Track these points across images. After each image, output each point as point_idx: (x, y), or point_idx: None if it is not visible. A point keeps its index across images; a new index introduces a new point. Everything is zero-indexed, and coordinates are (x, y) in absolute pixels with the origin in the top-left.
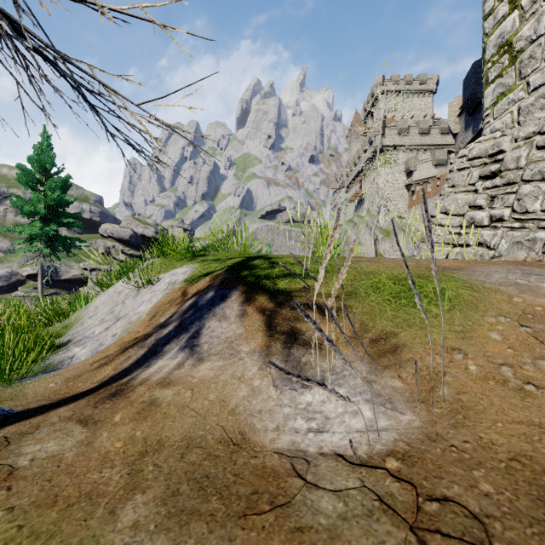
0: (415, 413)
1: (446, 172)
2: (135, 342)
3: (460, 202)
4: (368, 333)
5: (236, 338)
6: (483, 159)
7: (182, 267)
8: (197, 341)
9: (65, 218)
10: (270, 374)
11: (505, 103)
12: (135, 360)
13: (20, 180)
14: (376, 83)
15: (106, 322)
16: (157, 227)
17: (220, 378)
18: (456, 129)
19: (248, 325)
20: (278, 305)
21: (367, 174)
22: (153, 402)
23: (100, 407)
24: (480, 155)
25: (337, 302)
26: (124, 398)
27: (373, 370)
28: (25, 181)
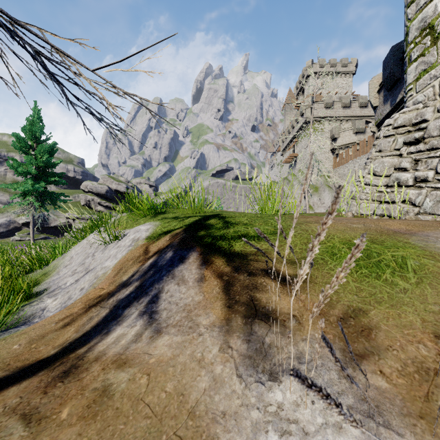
0: (417, 436)
1: (365, 138)
2: (99, 301)
3: (386, 164)
4: (333, 309)
5: (194, 306)
6: (407, 127)
7: (145, 224)
8: (156, 306)
9: (53, 177)
10: (232, 357)
11: (427, 78)
12: (96, 323)
13: (15, 146)
14: (306, 66)
15: (77, 273)
16: (128, 184)
17: (178, 359)
18: (375, 103)
19: (206, 291)
20: (235, 269)
21: (299, 141)
22: (106, 390)
23: (49, 393)
24: (405, 124)
25: (295, 269)
26: (77, 381)
27: (348, 359)
28: (20, 147)
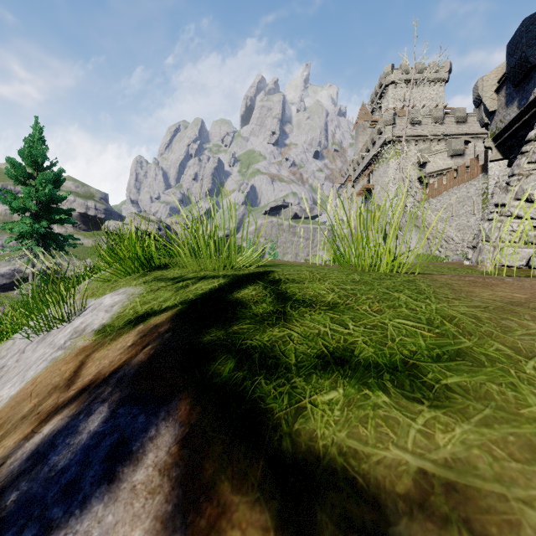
0: None
1: (465, 162)
2: None
3: None
4: None
5: None
6: None
7: (116, 293)
8: None
9: (59, 214)
10: None
11: None
12: None
13: (9, 175)
14: (385, 72)
15: None
16: (160, 224)
17: None
18: (492, 106)
19: None
20: None
21: (376, 168)
22: None
23: None
24: None
25: None
26: None
27: None
28: (15, 176)
